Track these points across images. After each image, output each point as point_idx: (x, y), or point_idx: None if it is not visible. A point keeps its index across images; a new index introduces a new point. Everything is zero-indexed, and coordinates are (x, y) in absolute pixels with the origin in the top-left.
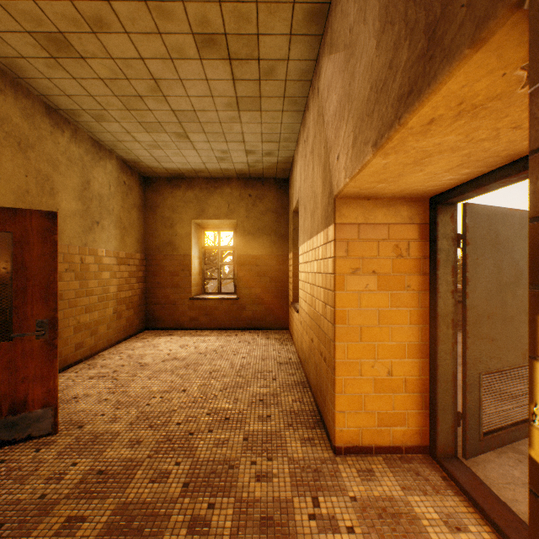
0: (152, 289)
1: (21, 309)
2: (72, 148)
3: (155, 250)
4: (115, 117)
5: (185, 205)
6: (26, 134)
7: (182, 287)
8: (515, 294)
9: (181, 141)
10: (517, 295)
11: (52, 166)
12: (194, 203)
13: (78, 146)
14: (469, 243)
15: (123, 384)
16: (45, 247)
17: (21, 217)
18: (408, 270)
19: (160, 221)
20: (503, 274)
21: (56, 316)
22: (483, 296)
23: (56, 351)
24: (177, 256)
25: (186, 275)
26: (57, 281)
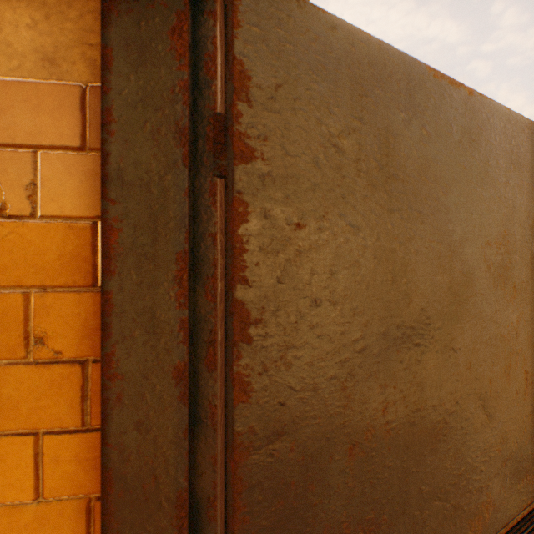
0: None
1: None
2: None
3: None
4: None
5: None
6: None
7: None
8: (453, 346)
9: None
10: (458, 348)
11: None
12: None
13: None
14: (256, 154)
15: None
16: None
17: None
18: (40, 273)
19: None
20: (412, 287)
21: None
22: (332, 373)
23: None
24: None
25: None
26: None
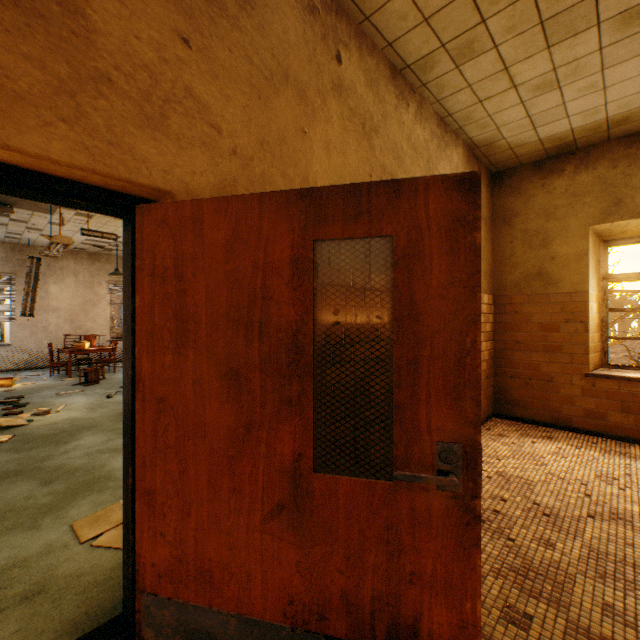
0: (503, 351)
1: (406, 411)
2: (416, 131)
3: (509, 288)
4: (494, 34)
5: (572, 202)
6: (369, 111)
7: (565, 352)
8: None
9: (623, 36)
10: None
11: (396, 159)
12: (595, 193)
13: (422, 127)
14: None
15: (537, 567)
16: (451, 264)
17: (406, 199)
18: None
19: (519, 238)
20: None
21: (474, 438)
22: None
23: (474, 528)
24: (553, 296)
25: (574, 331)
26: (478, 350)
